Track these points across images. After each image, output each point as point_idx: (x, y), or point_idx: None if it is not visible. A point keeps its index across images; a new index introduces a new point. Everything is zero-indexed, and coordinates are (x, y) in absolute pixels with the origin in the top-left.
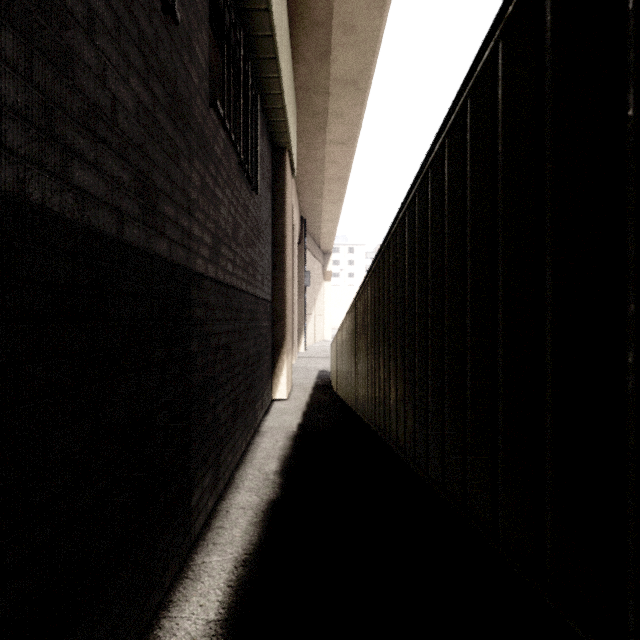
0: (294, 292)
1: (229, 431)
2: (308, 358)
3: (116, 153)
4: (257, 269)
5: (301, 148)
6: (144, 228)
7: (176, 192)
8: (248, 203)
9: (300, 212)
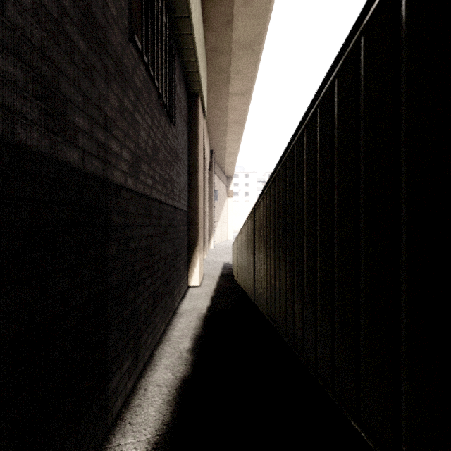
0: (205, 205)
1: (149, 318)
2: (216, 253)
3: (3, 45)
4: (175, 186)
5: (210, 98)
6: (47, 133)
7: (90, 107)
8: (167, 132)
9: (210, 147)
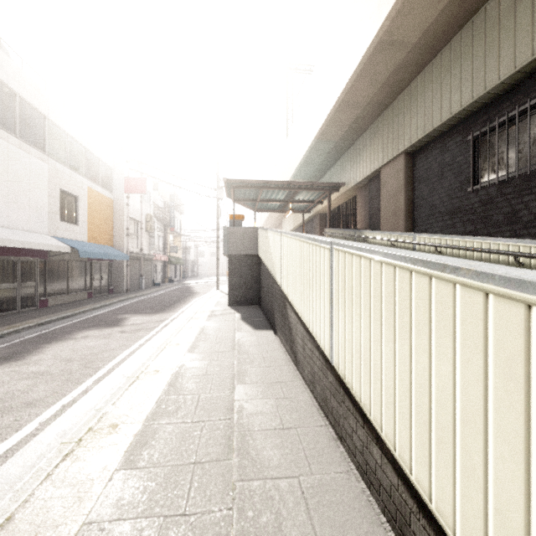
0: None
1: None
2: None
3: (535, 227)
4: None
5: None
6: None
7: None
8: None
9: None
